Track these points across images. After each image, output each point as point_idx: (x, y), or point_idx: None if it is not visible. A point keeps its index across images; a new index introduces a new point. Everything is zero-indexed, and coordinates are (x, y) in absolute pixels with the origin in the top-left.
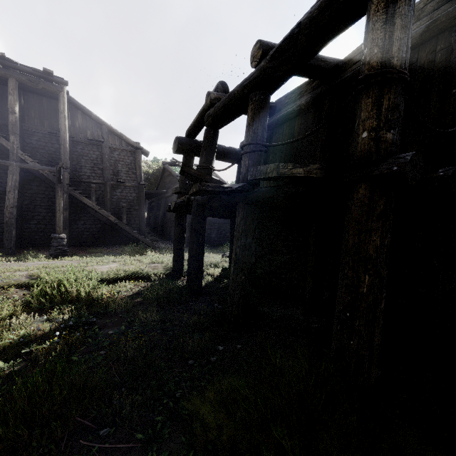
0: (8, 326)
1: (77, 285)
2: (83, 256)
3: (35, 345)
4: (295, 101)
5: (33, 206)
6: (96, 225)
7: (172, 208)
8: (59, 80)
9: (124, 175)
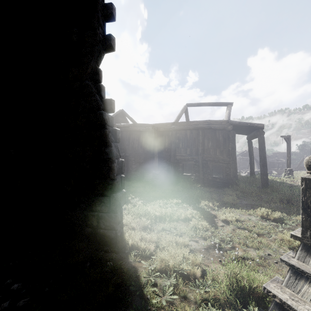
0: None
1: None
2: None
3: None
4: None
5: None
6: None
7: None
8: None
9: None
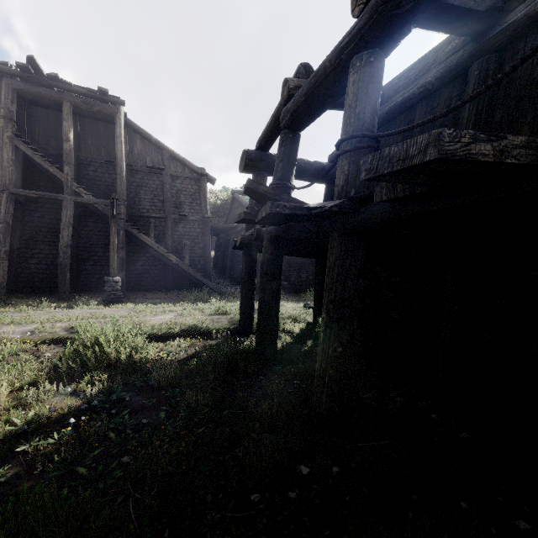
0: (23, 400)
1: (117, 344)
2: (140, 302)
3: (32, 444)
4: (415, 81)
5: (89, 245)
6: (156, 266)
7: (237, 244)
8: (115, 99)
9: (187, 207)
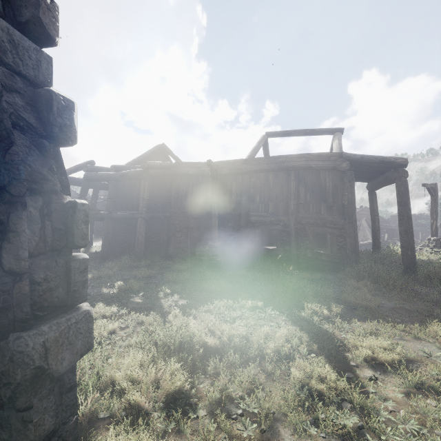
0: None
1: None
2: None
3: None
4: None
5: None
6: None
7: None
8: None
9: None
